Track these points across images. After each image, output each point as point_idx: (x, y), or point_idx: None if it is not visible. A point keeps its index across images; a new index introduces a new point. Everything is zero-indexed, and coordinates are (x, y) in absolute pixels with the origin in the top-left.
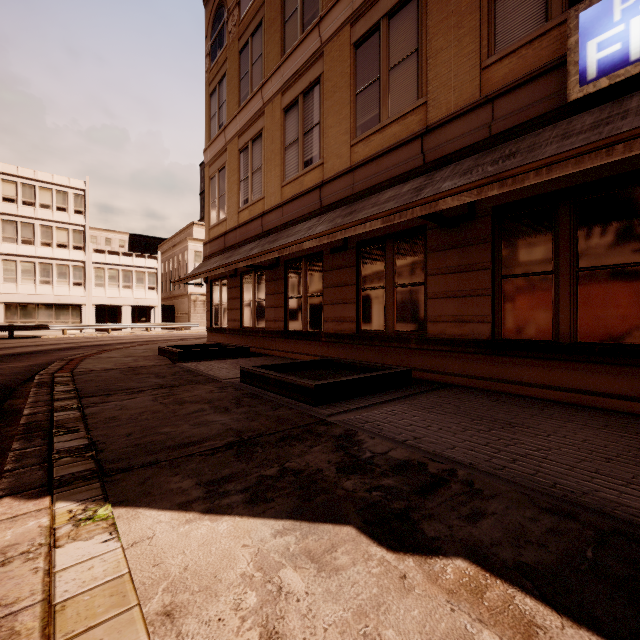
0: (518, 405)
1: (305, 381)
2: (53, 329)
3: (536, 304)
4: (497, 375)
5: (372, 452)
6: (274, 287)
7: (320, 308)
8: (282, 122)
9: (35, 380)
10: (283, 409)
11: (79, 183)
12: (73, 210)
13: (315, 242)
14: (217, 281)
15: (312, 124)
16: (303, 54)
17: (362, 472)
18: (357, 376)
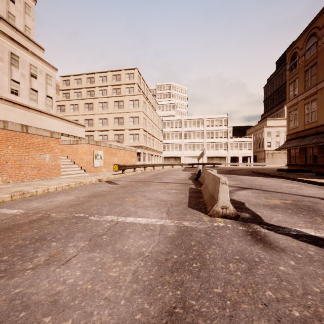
0: None
1: None
2: (222, 164)
3: None
4: None
5: None
6: (322, 150)
7: None
8: None
9: (262, 173)
10: None
11: (225, 115)
12: (223, 125)
13: None
14: (292, 148)
15: None
16: None
17: None
18: None
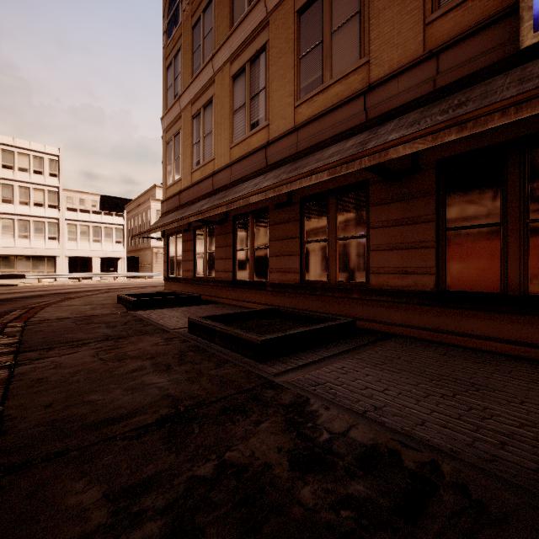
0: (470, 360)
1: (251, 335)
2: (29, 278)
3: (483, 256)
4: (441, 326)
5: (329, 431)
6: (223, 240)
7: (266, 260)
8: (231, 89)
9: None
10: (228, 366)
11: (54, 150)
12: (48, 173)
13: (261, 196)
14: (173, 235)
15: (258, 89)
16: (250, 24)
17: (322, 468)
18: (304, 329)
